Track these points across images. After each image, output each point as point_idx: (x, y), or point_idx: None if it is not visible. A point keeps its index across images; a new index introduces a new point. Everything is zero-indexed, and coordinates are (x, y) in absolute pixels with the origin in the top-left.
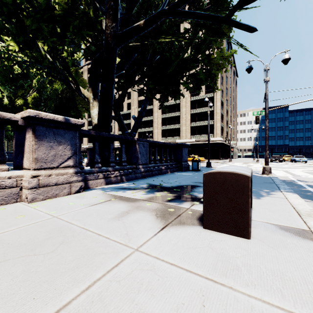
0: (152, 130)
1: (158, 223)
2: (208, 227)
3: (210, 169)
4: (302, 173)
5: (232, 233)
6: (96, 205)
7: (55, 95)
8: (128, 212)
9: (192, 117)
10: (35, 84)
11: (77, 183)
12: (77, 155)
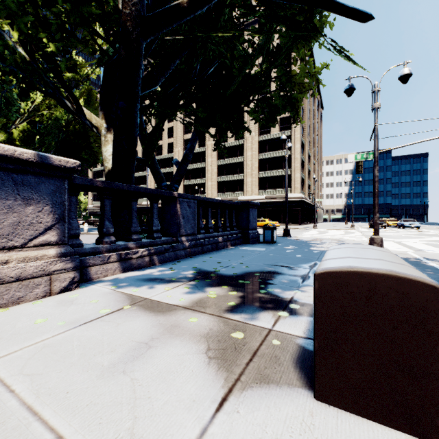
0: (204, 182)
1: (210, 381)
2: (326, 397)
3: (290, 241)
4: (424, 246)
5: (389, 422)
6: (88, 324)
7: (57, 128)
8: (149, 343)
9: (261, 164)
10: (25, 111)
11: (64, 273)
12: (64, 223)
